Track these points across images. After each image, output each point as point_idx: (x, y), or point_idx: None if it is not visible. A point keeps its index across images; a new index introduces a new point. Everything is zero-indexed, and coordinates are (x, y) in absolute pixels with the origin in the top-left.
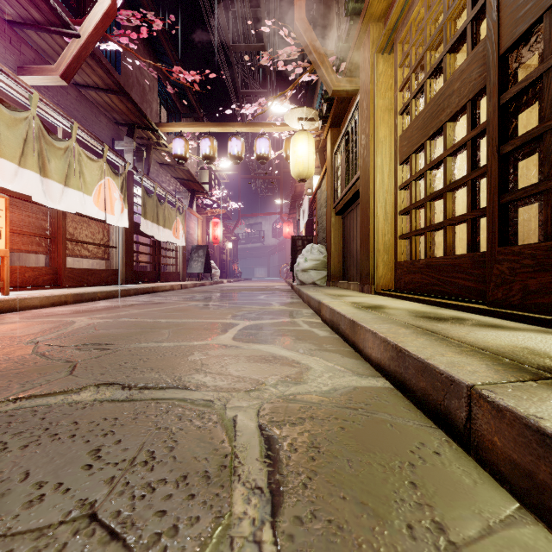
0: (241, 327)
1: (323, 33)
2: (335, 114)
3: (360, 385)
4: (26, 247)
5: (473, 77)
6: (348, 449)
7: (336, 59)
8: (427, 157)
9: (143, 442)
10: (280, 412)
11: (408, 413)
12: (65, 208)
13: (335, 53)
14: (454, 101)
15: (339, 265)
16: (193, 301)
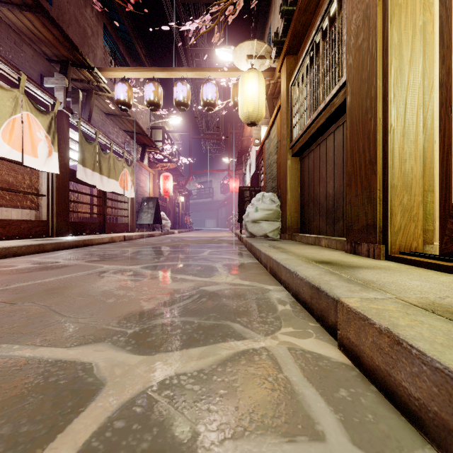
0: (79, 438)
1: None
2: (294, 32)
3: None
4: None
5: None
6: None
7: None
8: None
9: None
10: None
11: None
12: None
13: None
14: None
15: (296, 215)
16: (110, 262)
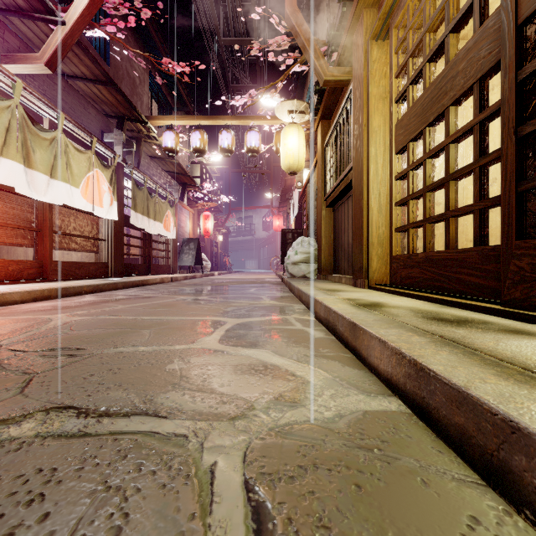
0: (229, 326)
1: (313, 27)
2: (325, 105)
3: (369, 408)
4: (10, 240)
5: (482, 54)
6: (373, 532)
7: (328, 49)
8: (426, 145)
9: (80, 516)
10: (273, 456)
11: (440, 457)
12: (51, 200)
13: (327, 42)
14: (459, 83)
15: (330, 258)
16: (182, 295)
